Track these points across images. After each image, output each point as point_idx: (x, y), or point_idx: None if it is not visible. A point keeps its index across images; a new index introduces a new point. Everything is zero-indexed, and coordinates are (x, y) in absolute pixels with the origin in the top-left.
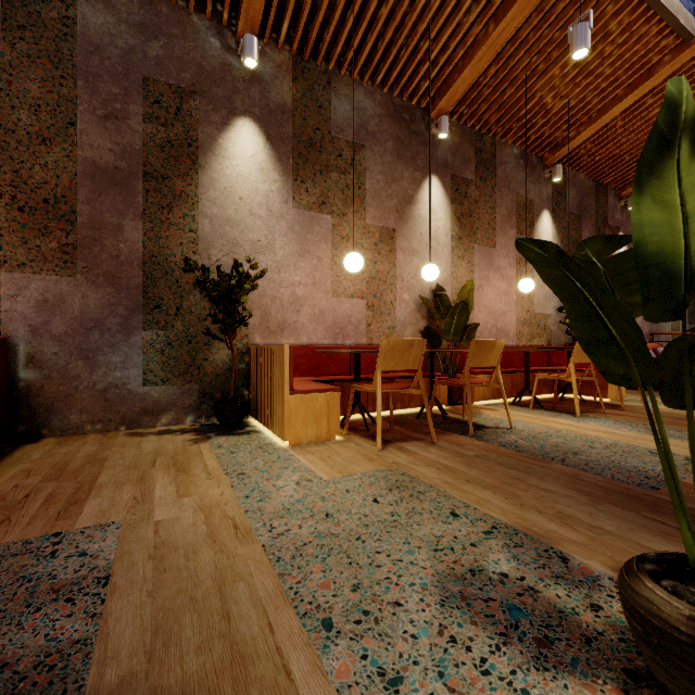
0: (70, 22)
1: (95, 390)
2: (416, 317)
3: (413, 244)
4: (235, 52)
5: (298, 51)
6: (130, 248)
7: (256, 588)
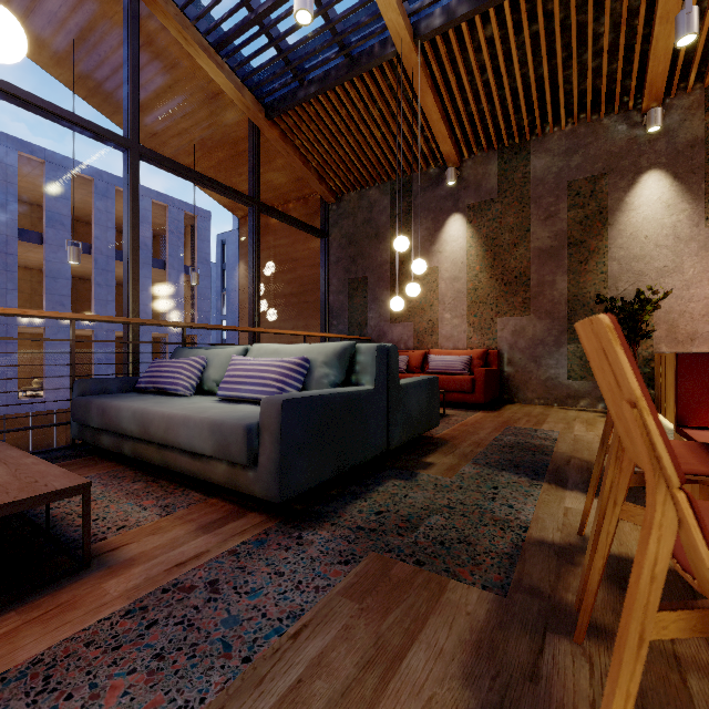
0: (527, 175)
1: (539, 380)
2: None
3: None
4: (640, 124)
5: None
6: (560, 293)
7: None
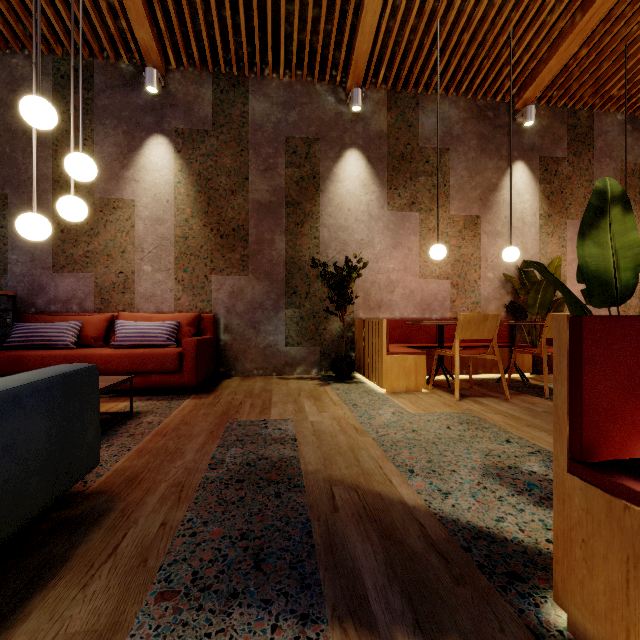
0: (245, 114)
1: (259, 348)
2: (500, 293)
3: (497, 227)
4: (344, 102)
5: (392, 86)
6: (278, 254)
7: (371, 453)
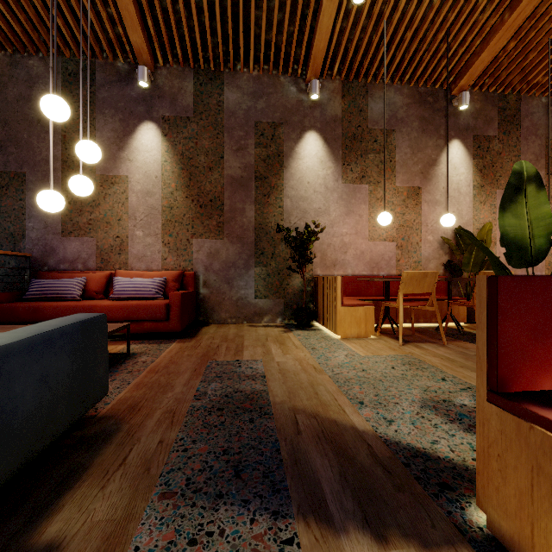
0: (221, 103)
1: (232, 300)
2: (439, 253)
3: (436, 197)
4: (304, 91)
5: (345, 77)
6: (249, 221)
7: (328, 388)
